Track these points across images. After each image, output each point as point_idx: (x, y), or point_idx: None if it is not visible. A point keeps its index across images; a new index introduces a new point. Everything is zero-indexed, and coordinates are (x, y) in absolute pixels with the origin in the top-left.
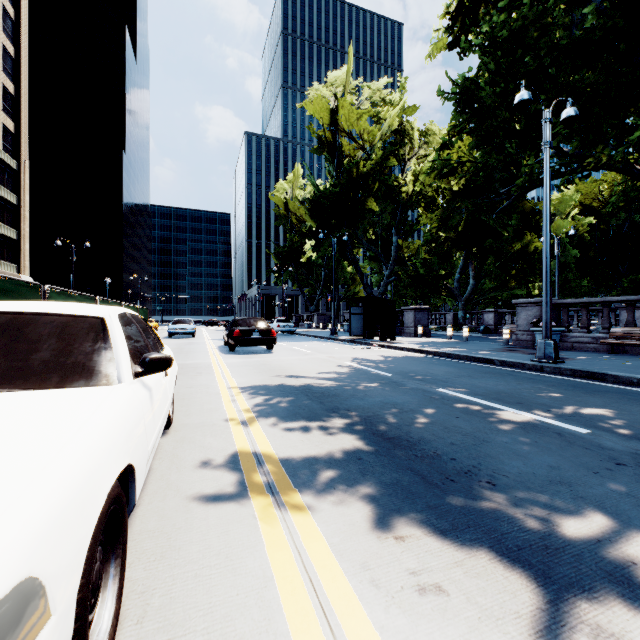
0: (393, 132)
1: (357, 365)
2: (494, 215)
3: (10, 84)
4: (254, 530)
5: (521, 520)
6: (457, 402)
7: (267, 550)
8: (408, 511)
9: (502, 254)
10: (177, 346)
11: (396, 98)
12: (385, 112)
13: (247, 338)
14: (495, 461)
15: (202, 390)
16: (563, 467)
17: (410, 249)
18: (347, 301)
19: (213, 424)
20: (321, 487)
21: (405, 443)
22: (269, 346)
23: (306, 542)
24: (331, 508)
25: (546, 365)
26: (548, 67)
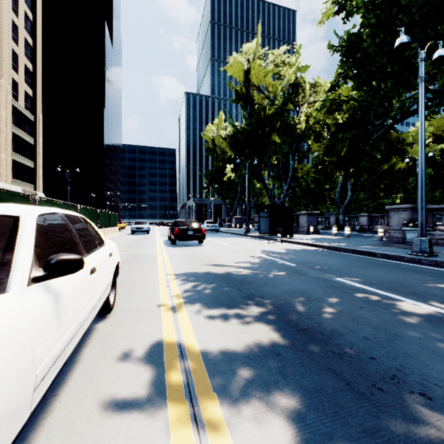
0: (290, 85)
1: (266, 256)
2: (371, 141)
3: (30, 64)
4: None
5: None
6: (356, 291)
7: None
8: (342, 438)
9: (373, 172)
10: (135, 240)
11: (293, 60)
12: (284, 71)
13: (184, 235)
14: (418, 363)
15: (145, 276)
16: None
17: (302, 171)
18: (256, 208)
19: (147, 309)
20: (241, 392)
21: (319, 336)
22: (200, 241)
23: None
24: (253, 427)
25: (423, 258)
26: (418, 21)
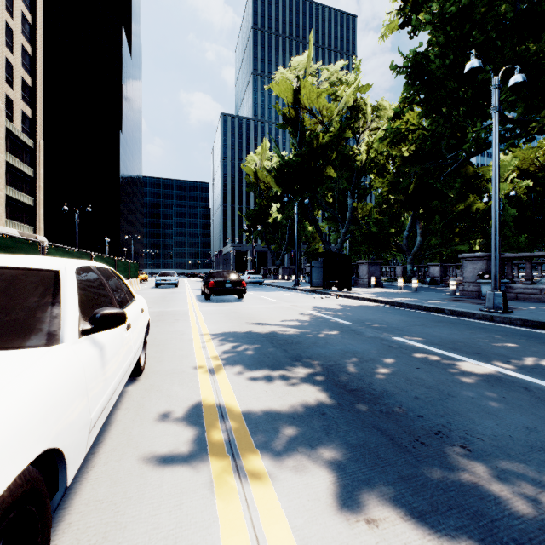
0: (349, 108)
1: (318, 313)
2: (442, 178)
3: (28, 77)
4: (209, 504)
5: (510, 500)
6: (415, 351)
7: (221, 534)
8: (379, 483)
9: (447, 214)
10: (161, 295)
11: (351, 78)
12: (341, 91)
13: (220, 288)
14: (465, 420)
15: (177, 336)
16: (541, 429)
17: (363, 211)
18: (308, 256)
19: (182, 371)
20: (283, 448)
21: (368, 396)
22: (240, 295)
23: (266, 524)
24: (294, 476)
25: (496, 315)
26: (494, 40)
